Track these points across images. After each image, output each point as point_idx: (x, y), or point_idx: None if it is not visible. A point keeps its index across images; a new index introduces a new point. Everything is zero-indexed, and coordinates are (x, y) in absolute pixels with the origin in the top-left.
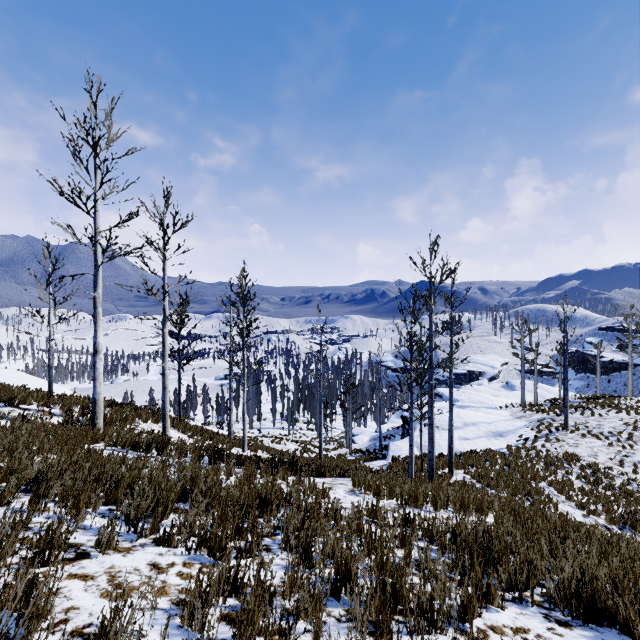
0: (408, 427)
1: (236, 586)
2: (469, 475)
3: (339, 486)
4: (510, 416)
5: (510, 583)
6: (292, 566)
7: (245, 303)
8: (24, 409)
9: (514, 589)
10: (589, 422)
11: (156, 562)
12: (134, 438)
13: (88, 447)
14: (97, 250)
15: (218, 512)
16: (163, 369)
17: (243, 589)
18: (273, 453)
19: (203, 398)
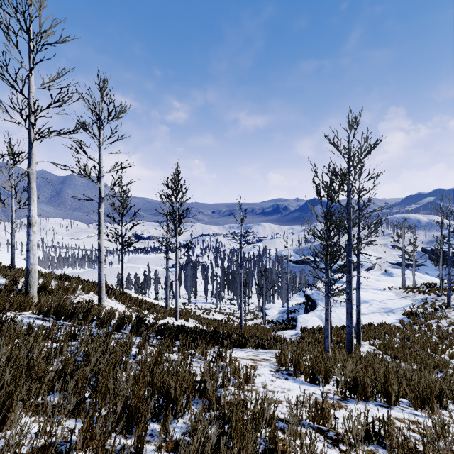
0: (311, 303)
1: None
2: (374, 346)
3: (263, 364)
4: (396, 296)
5: None
6: None
7: (177, 194)
8: None
9: None
10: None
11: None
12: (56, 307)
13: None
14: (30, 128)
15: (83, 424)
16: (98, 245)
17: None
18: (202, 322)
19: (155, 280)
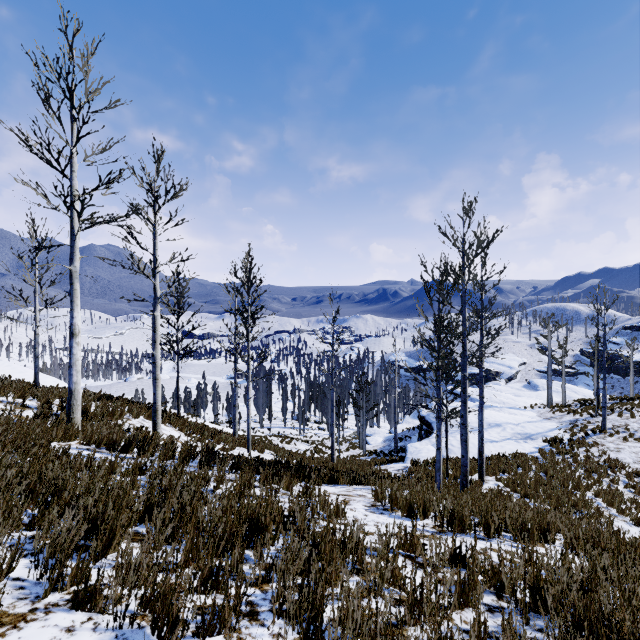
0: (426, 428)
1: None
2: (502, 482)
3: (357, 499)
4: (538, 417)
5: None
6: None
7: (249, 288)
8: None
9: None
10: (629, 424)
11: None
12: (111, 435)
13: (48, 446)
14: (73, 216)
15: (186, 545)
16: (153, 357)
17: None
18: (281, 454)
19: (213, 396)
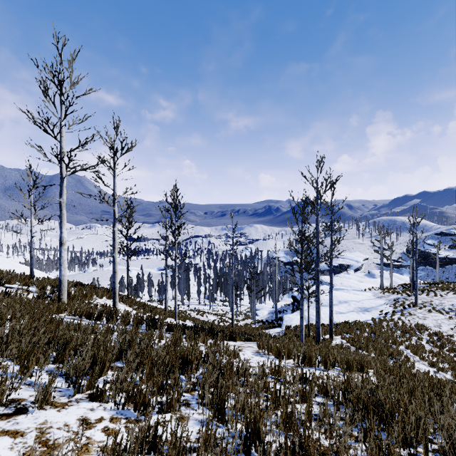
0: (297, 304)
1: (154, 444)
2: (345, 340)
3: (247, 348)
4: (373, 296)
5: (403, 439)
6: (207, 424)
7: (176, 210)
8: (6, 287)
9: (409, 447)
10: (433, 301)
11: (86, 417)
12: (89, 309)
13: (51, 316)
14: (62, 166)
15: (147, 370)
16: (113, 258)
17: (160, 447)
18: (197, 322)
19: (148, 283)
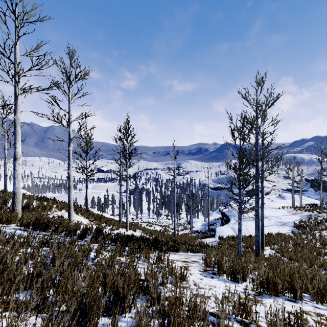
0: (225, 218)
1: None
2: (274, 250)
3: (193, 265)
4: (288, 213)
5: None
6: None
7: (127, 137)
8: None
9: None
10: None
11: None
12: (34, 220)
13: None
14: (16, 86)
15: (42, 321)
16: (68, 174)
17: None
18: (146, 232)
19: (112, 201)
